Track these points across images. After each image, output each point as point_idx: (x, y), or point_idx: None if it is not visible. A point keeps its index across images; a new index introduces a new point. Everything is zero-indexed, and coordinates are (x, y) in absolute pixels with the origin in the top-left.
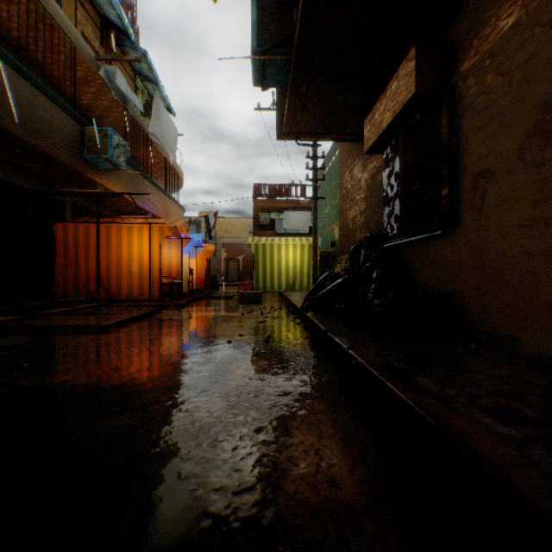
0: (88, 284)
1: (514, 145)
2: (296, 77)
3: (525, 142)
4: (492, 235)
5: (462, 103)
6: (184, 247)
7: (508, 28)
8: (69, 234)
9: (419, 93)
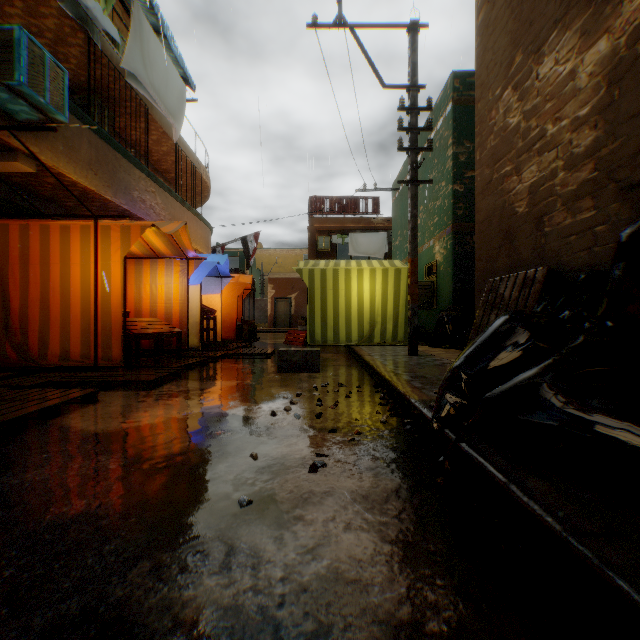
0: None
1: None
2: None
3: None
4: None
5: None
6: (191, 274)
7: None
8: None
9: None
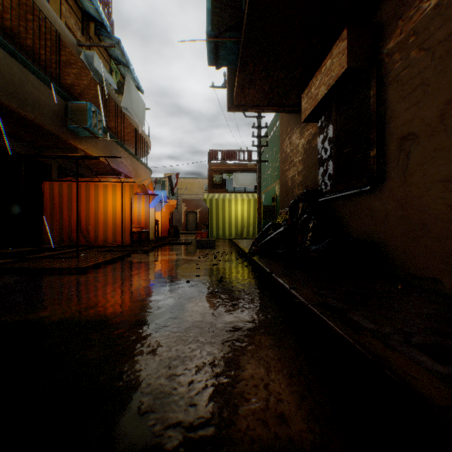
0: (70, 232)
1: (436, 111)
2: (244, 56)
3: (447, 108)
4: (416, 189)
5: (388, 76)
6: (150, 202)
7: (431, 8)
8: (55, 191)
9: (351, 68)
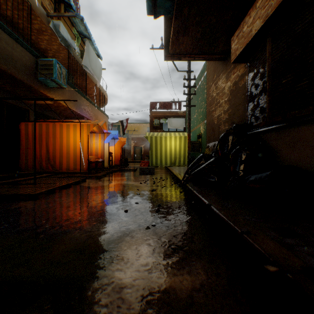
0: (41, 162)
1: None
2: None
3: None
4: None
5: None
6: (105, 139)
7: None
8: (29, 129)
9: None
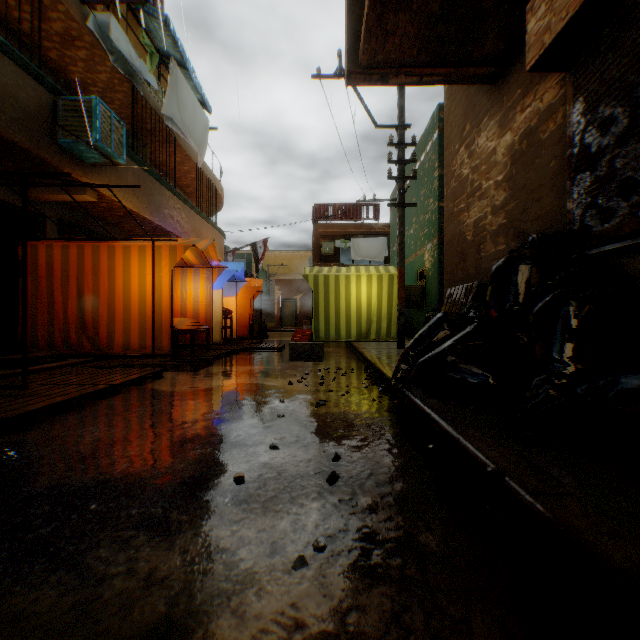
0: (67, 331)
1: None
2: None
3: None
4: None
5: None
6: (215, 280)
7: None
8: (40, 257)
9: None
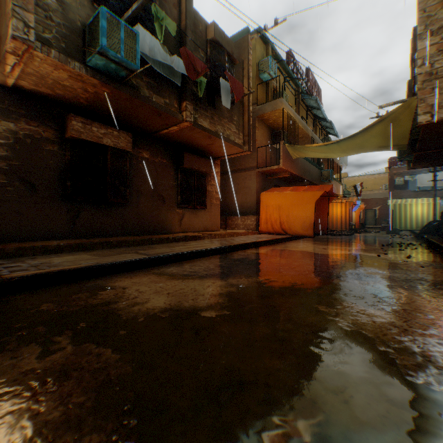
0: None
1: None
2: (413, 162)
3: None
4: None
5: None
6: (352, 208)
7: None
8: None
9: None
